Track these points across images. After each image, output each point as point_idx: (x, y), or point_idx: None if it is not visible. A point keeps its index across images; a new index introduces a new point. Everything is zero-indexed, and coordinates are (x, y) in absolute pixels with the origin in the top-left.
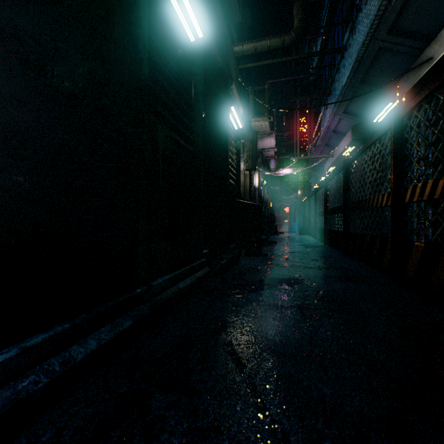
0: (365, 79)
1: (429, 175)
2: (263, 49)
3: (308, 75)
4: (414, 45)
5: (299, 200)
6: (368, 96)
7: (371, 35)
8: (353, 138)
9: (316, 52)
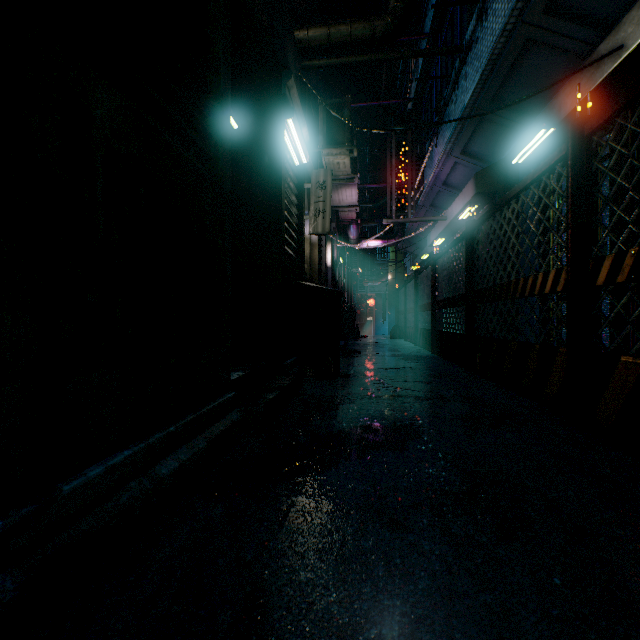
0: (500, 96)
1: (605, 244)
2: (341, 39)
3: (405, 101)
4: (582, 36)
5: (389, 289)
6: (501, 125)
7: (517, 15)
8: (477, 191)
9: (424, 49)
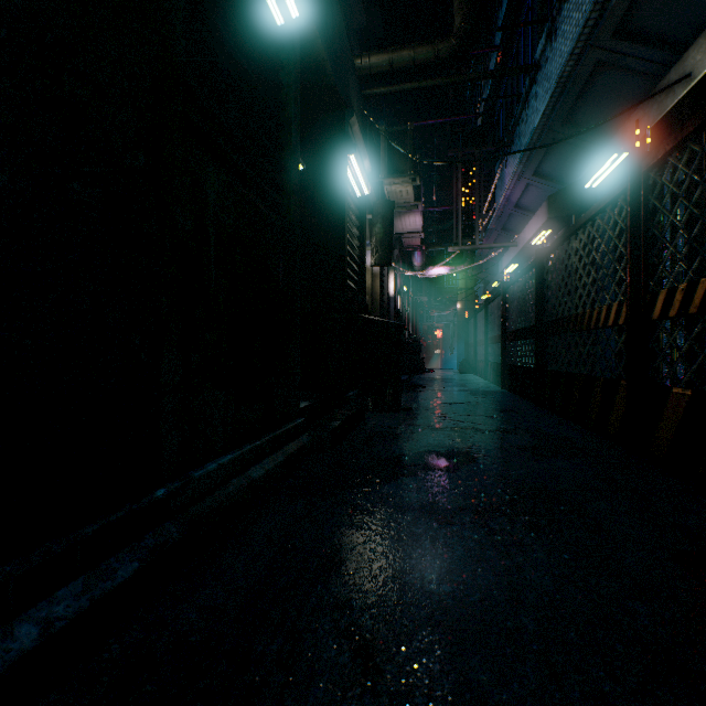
0: (572, 117)
1: (680, 274)
2: (403, 64)
3: (474, 116)
4: (656, 57)
5: (458, 319)
6: (575, 146)
7: (585, 39)
8: (550, 215)
9: (490, 71)
